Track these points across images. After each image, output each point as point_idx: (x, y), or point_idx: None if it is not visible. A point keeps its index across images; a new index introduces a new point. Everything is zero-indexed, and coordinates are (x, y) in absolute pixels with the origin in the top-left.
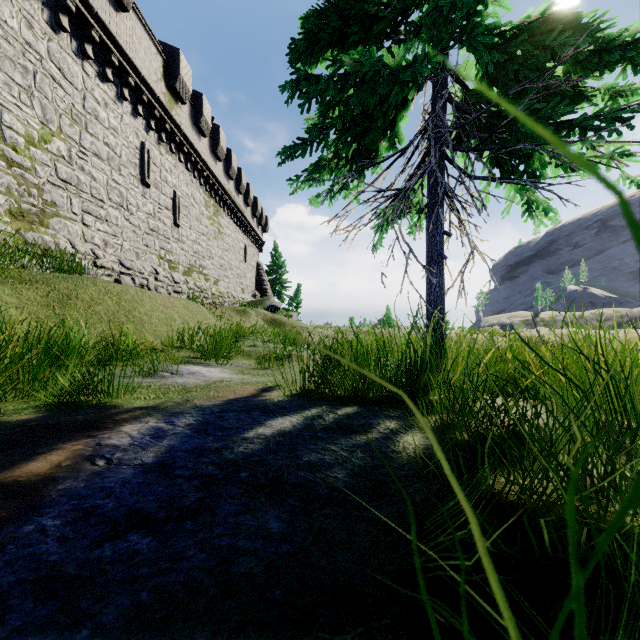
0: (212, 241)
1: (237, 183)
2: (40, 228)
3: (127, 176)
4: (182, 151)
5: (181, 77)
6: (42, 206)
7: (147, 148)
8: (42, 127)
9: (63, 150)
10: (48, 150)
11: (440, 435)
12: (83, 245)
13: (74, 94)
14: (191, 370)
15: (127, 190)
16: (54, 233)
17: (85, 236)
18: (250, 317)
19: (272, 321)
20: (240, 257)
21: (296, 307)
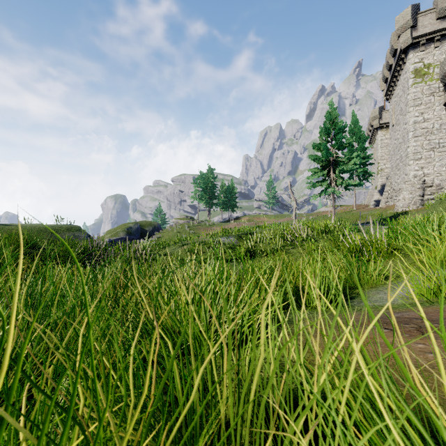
0: None
1: None
2: None
3: None
4: None
5: None
6: None
7: None
8: None
9: None
10: None
11: None
12: None
13: None
14: None
15: None
16: None
17: None
18: None
19: None
20: None
21: None
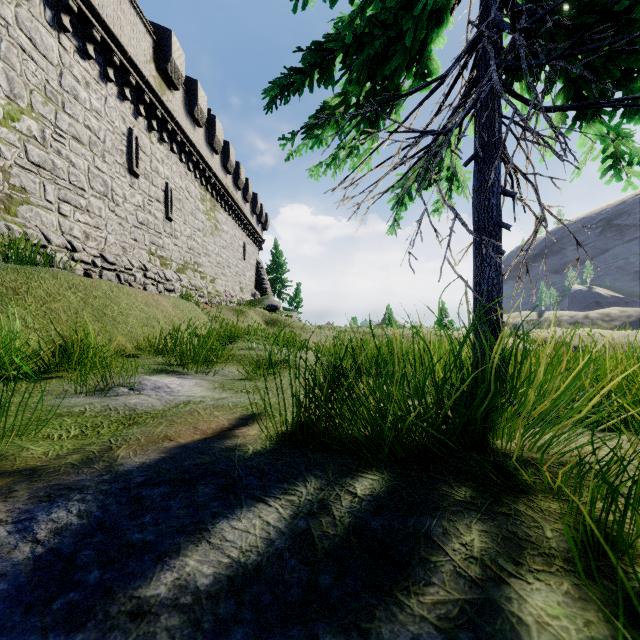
0: (208, 237)
1: (235, 178)
2: (5, 216)
3: (112, 164)
4: (175, 141)
5: (173, 60)
6: (8, 191)
7: (135, 135)
8: (8, 102)
9: (35, 130)
10: (16, 129)
11: (603, 584)
12: (58, 237)
13: (48, 69)
14: (158, 383)
15: (112, 179)
16: (22, 222)
17: (62, 227)
18: (248, 317)
19: (271, 321)
20: (239, 255)
21: (297, 307)
